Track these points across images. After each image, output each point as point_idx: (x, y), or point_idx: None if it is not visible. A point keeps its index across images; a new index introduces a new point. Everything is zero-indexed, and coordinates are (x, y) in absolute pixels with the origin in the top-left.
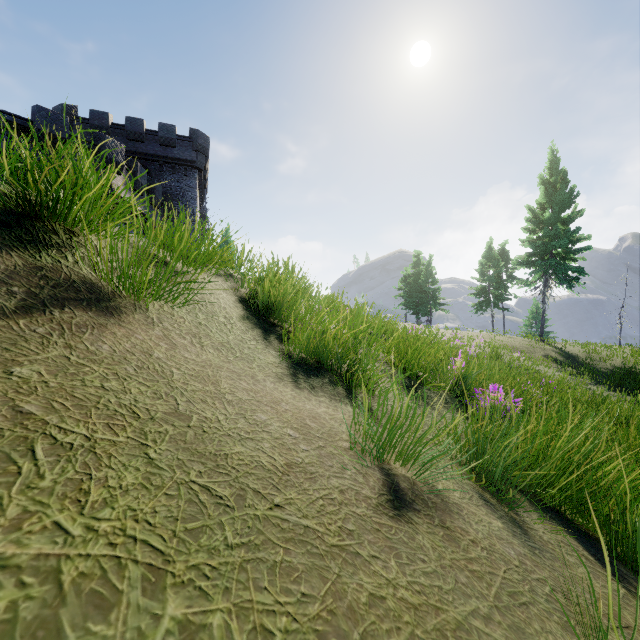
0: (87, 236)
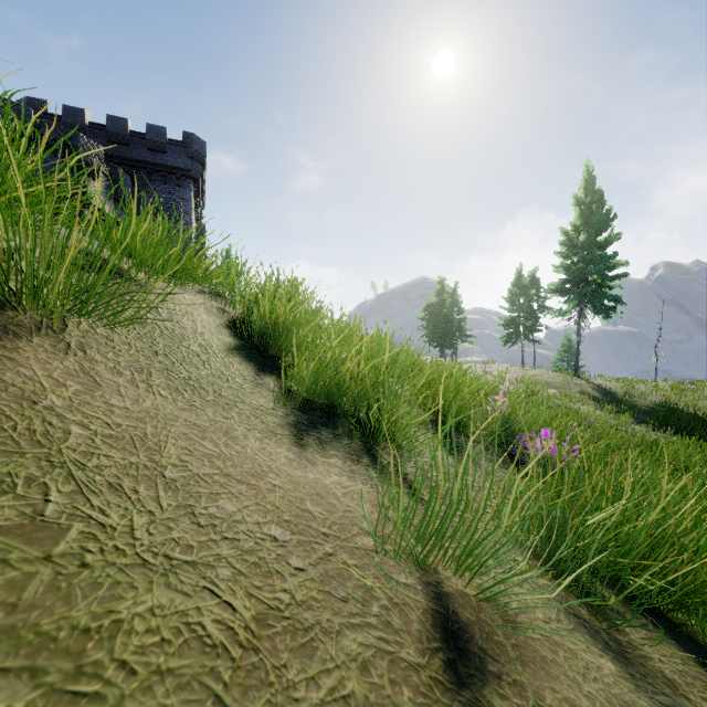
0: None
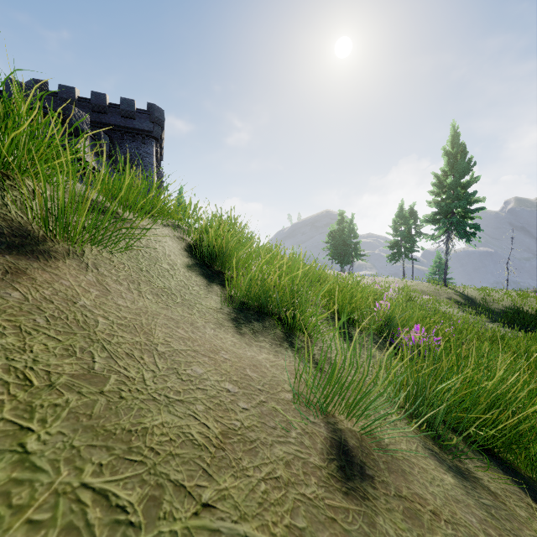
0: (24, 181)
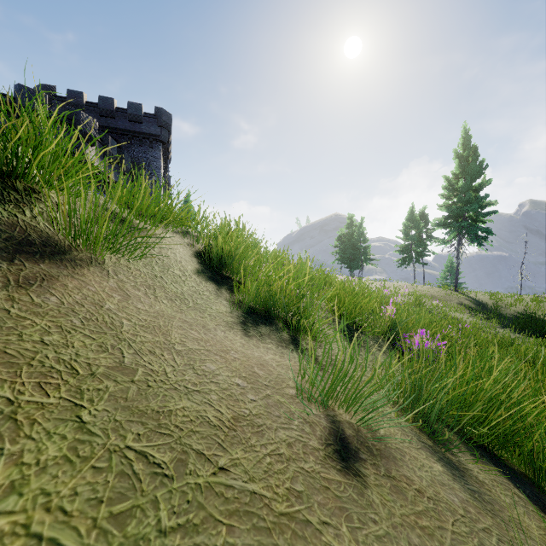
0: (48, 193)
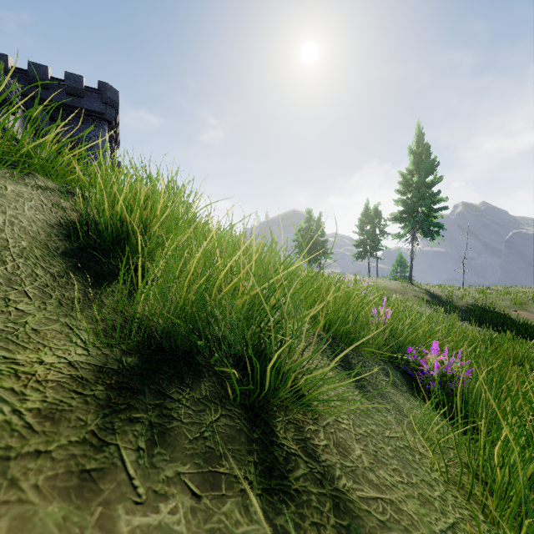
0: None
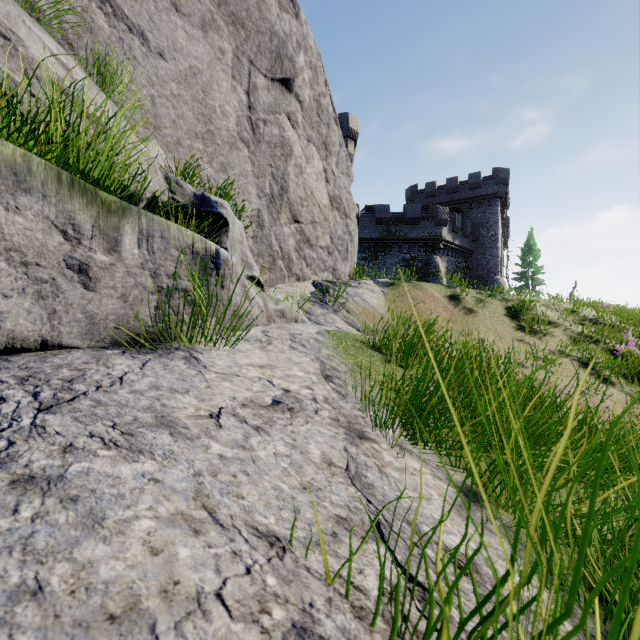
0: (466, 298)
